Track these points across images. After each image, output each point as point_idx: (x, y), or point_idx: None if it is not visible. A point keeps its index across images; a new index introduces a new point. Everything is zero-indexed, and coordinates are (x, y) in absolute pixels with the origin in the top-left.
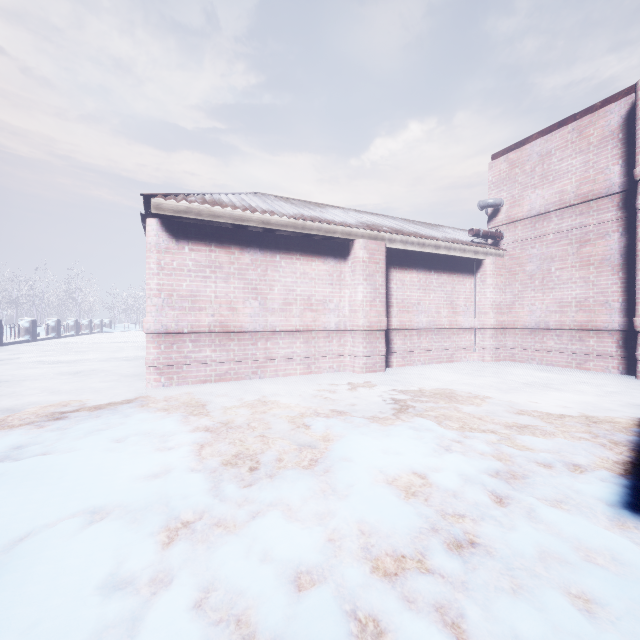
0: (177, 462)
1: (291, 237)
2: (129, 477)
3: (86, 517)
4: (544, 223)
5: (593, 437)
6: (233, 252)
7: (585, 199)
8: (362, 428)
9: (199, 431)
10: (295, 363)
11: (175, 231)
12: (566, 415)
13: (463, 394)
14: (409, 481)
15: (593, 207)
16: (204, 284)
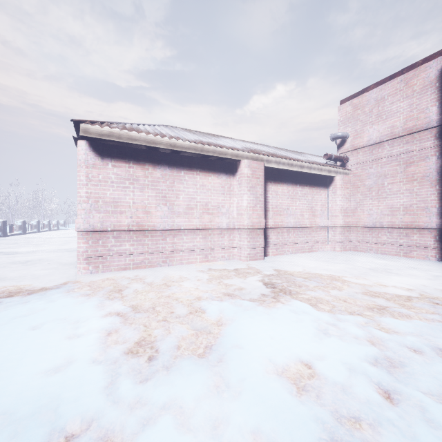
0: (81, 353)
1: (193, 157)
2: (29, 373)
3: None
4: (379, 150)
5: None
6: (147, 168)
7: (410, 132)
8: (250, 312)
9: (110, 316)
10: (196, 254)
11: (100, 151)
12: (412, 297)
13: (326, 278)
14: (297, 372)
15: (416, 137)
16: (124, 193)
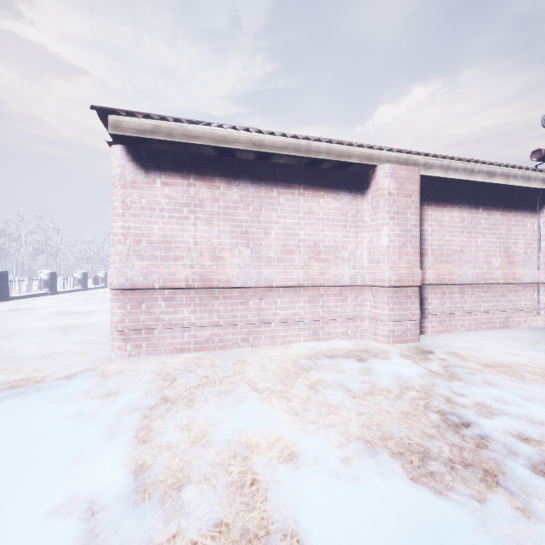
0: None
1: (292, 166)
2: None
3: None
4: None
5: None
6: (217, 186)
7: None
8: None
9: (64, 518)
10: (297, 328)
11: (144, 160)
12: None
13: None
14: None
15: None
16: (180, 227)
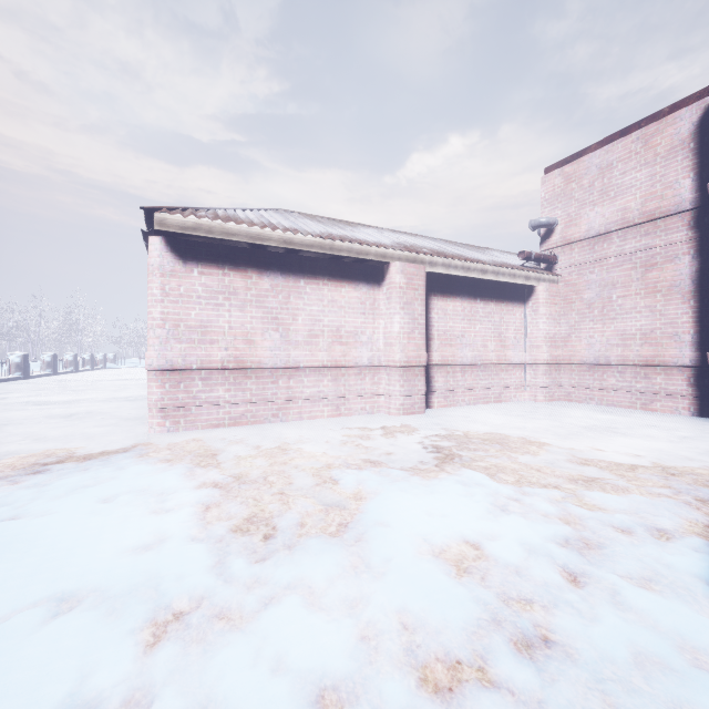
0: (175, 529)
1: (317, 259)
2: (113, 550)
3: (50, 607)
4: (604, 245)
5: (674, 493)
6: (250, 276)
7: (651, 217)
8: (401, 483)
9: (206, 488)
10: (322, 404)
11: (182, 251)
12: (638, 466)
13: (516, 440)
14: (460, 553)
15: (660, 226)
16: (216, 313)
